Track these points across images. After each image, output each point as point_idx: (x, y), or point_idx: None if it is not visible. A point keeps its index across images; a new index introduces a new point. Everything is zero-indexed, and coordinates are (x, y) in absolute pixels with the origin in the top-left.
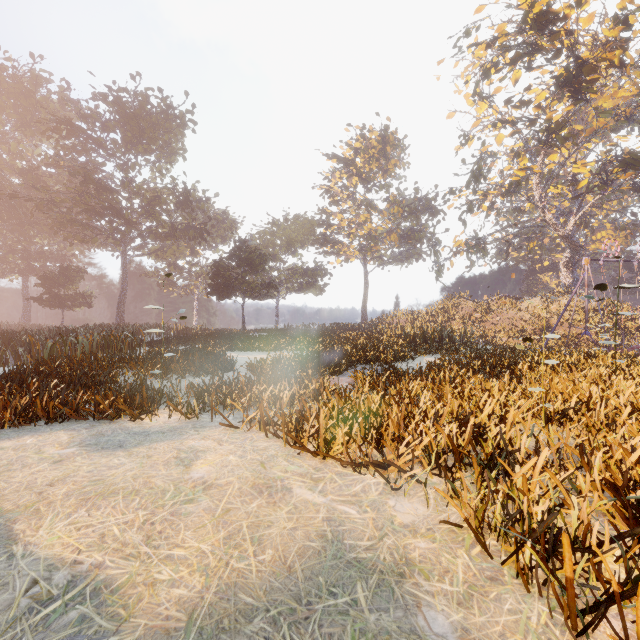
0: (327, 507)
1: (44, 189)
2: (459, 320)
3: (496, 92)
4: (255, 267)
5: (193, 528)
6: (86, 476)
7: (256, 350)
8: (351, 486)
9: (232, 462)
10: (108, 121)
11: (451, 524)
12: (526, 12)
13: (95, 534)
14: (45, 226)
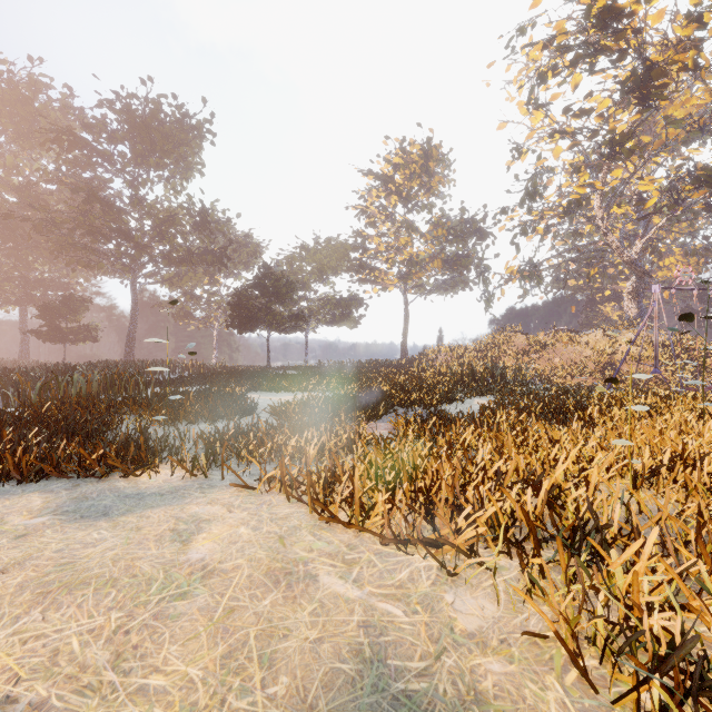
0: (364, 605)
1: (43, 208)
2: (511, 356)
3: (553, 99)
4: (281, 296)
5: (181, 640)
6: (52, 558)
7: (282, 390)
8: (395, 572)
9: (243, 536)
10: (115, 131)
11: (534, 636)
12: (588, 7)
13: (45, 650)
14: (45, 250)
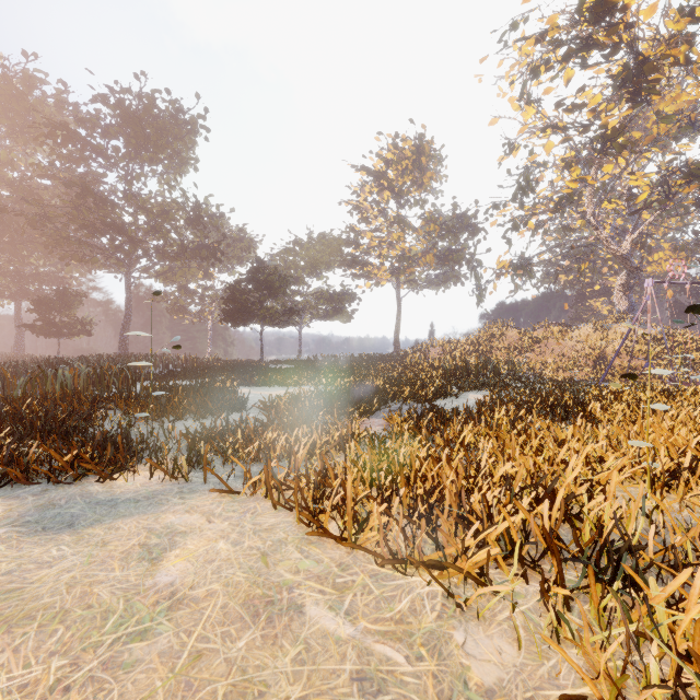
0: (358, 647)
1: (36, 202)
2: (503, 350)
3: (546, 94)
4: (275, 290)
5: None
6: None
7: (274, 385)
8: (394, 601)
9: (221, 553)
10: (109, 126)
11: (570, 698)
12: (581, 1)
13: None
14: (40, 245)
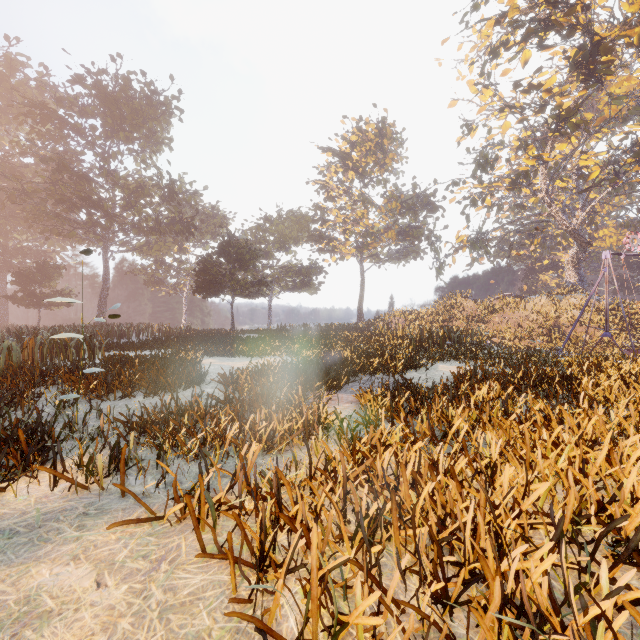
0: None
1: (15, 178)
2: (461, 320)
3: (504, 74)
4: (245, 263)
5: None
6: None
7: (240, 355)
8: None
9: None
10: (86, 106)
11: None
12: None
13: None
14: (22, 220)
